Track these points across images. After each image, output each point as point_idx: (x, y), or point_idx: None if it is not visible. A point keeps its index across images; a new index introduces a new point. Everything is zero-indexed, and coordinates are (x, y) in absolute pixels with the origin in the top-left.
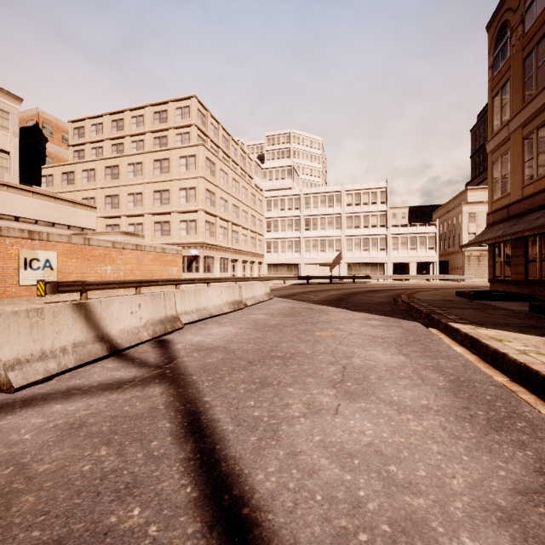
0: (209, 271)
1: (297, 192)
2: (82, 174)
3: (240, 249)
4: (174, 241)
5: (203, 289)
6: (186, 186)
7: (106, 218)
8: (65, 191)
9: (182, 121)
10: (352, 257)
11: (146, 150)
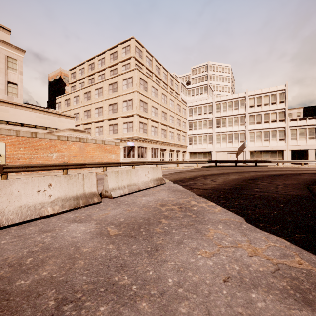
0: (142, 157)
1: (210, 100)
2: (73, 100)
3: (168, 141)
4: (120, 137)
5: None
6: (126, 99)
7: (84, 124)
8: (66, 110)
9: (126, 56)
10: (254, 146)
11: (104, 79)
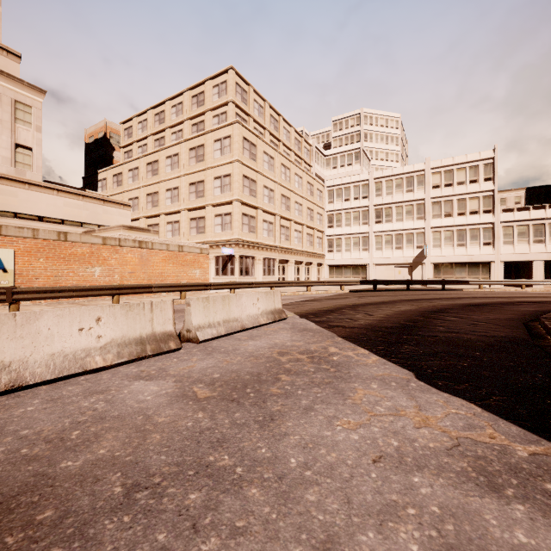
0: (247, 273)
1: (365, 176)
2: (128, 175)
3: (291, 247)
4: (209, 239)
5: (10, 315)
6: (220, 173)
7: (147, 218)
8: (115, 193)
9: (219, 100)
10: (441, 255)
11: (181, 139)
